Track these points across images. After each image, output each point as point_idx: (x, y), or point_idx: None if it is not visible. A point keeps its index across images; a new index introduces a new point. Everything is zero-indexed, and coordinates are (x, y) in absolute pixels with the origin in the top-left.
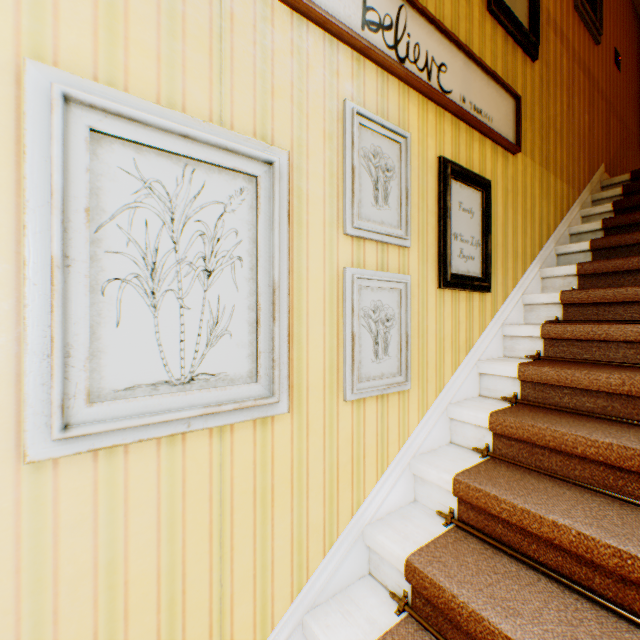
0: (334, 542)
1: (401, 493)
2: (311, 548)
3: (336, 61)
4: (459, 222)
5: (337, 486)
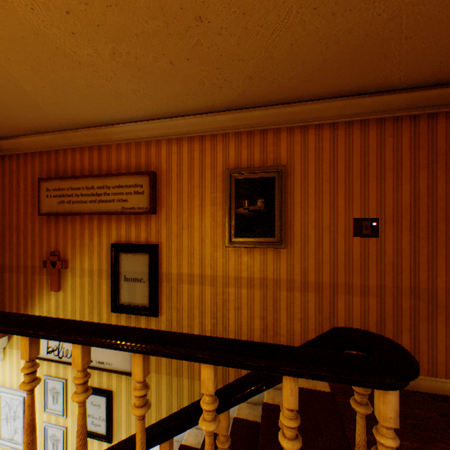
0: None
1: None
2: None
3: (43, 363)
4: (92, 409)
5: None
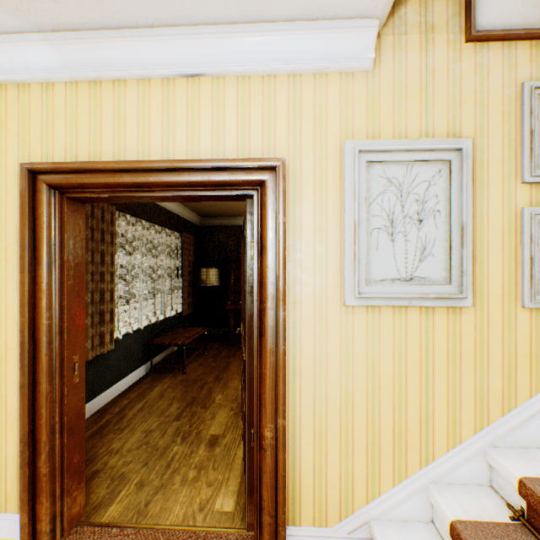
0: (511, 409)
1: None
2: (490, 405)
3: (513, 57)
4: None
5: (514, 369)
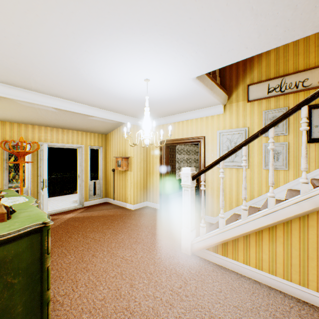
0: (260, 195)
1: (284, 195)
2: (254, 194)
3: (261, 104)
4: None
5: (261, 185)
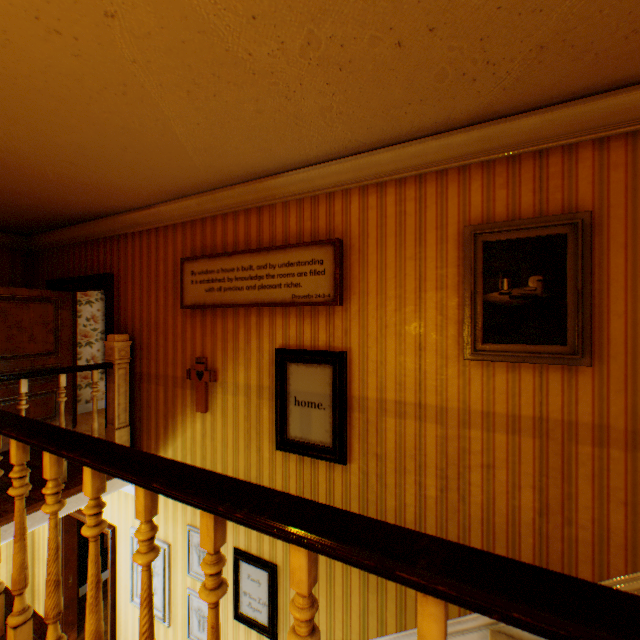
0: None
1: None
2: None
3: (186, 508)
4: (249, 585)
5: None
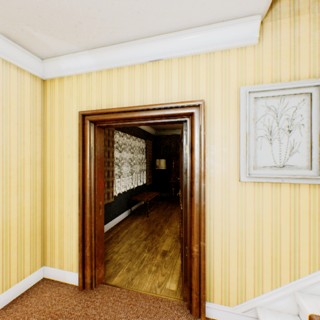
0: None
1: None
2: None
3: None
4: None
5: None
